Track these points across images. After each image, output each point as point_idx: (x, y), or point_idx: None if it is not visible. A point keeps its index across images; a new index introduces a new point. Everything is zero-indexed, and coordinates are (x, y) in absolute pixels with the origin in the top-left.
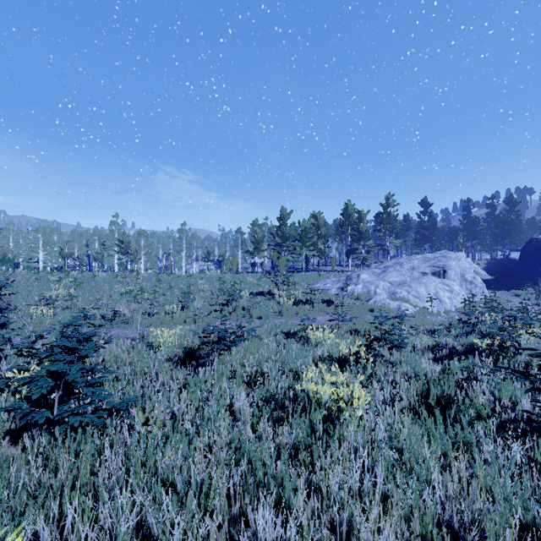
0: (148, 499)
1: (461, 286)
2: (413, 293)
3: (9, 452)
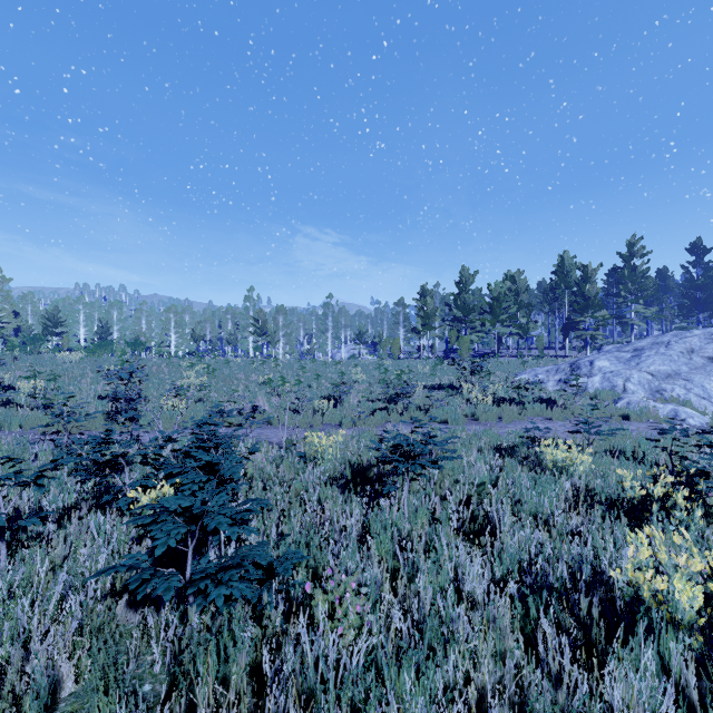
0: None
1: None
2: (697, 392)
3: (127, 620)
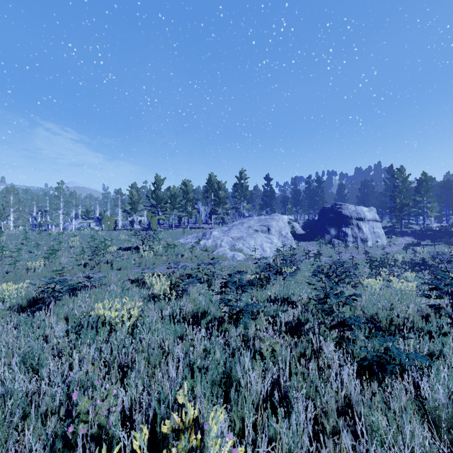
0: None
1: (279, 239)
2: (246, 245)
3: None
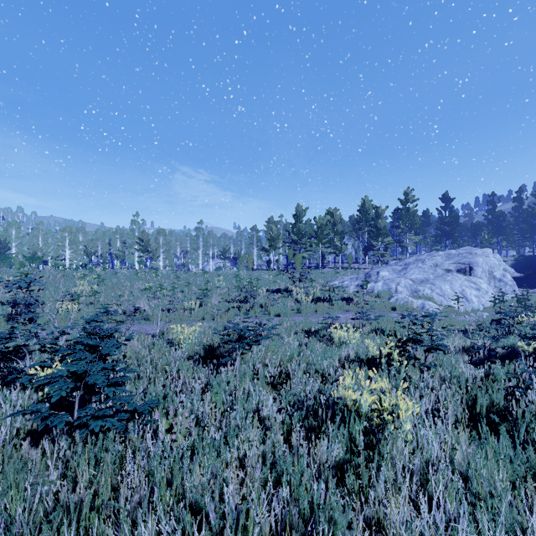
0: (177, 535)
1: (490, 283)
2: (437, 291)
3: (30, 454)
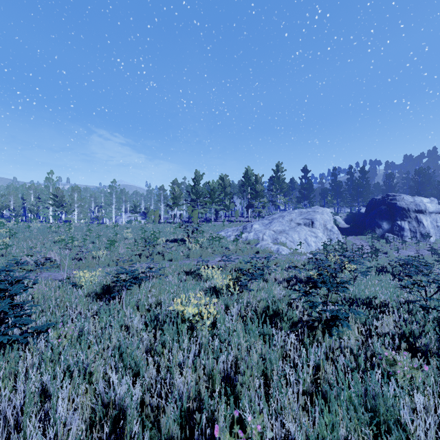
0: (49, 375)
1: (324, 233)
2: (290, 239)
3: None
